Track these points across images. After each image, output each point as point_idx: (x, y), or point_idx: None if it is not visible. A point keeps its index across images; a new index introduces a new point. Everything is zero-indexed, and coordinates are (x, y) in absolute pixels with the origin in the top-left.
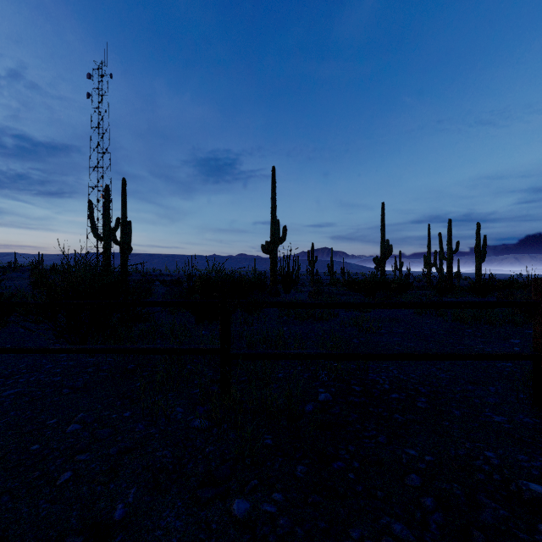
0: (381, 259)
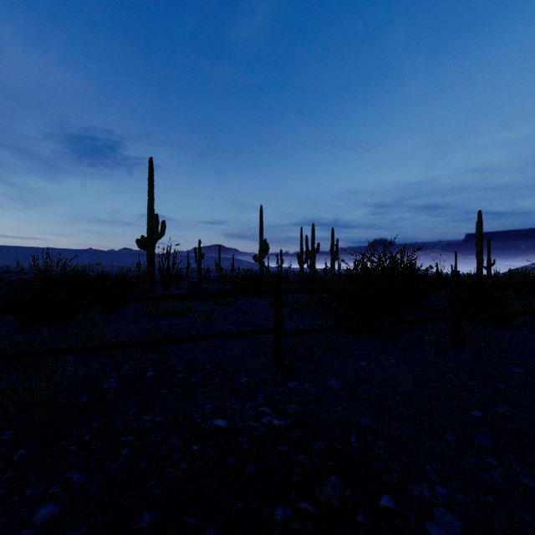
0: (260, 257)
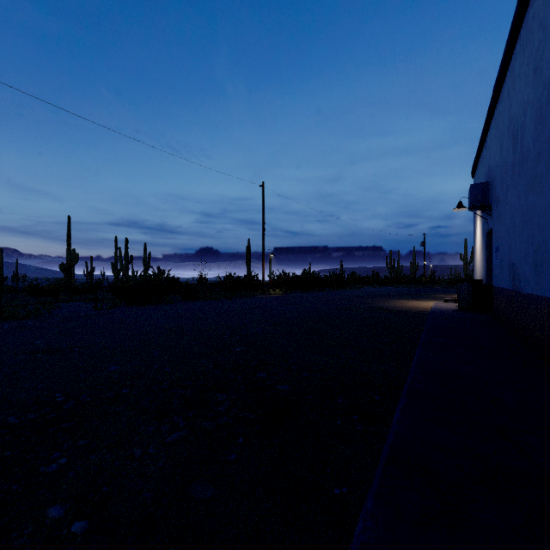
0: (68, 266)
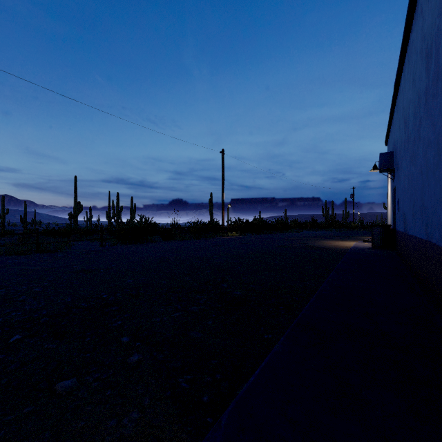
0: (74, 214)
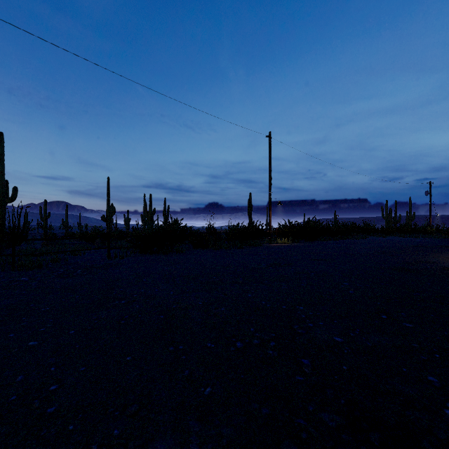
0: (107, 217)
